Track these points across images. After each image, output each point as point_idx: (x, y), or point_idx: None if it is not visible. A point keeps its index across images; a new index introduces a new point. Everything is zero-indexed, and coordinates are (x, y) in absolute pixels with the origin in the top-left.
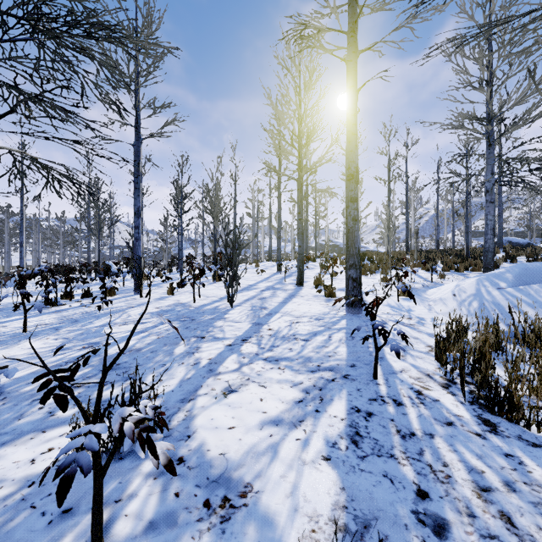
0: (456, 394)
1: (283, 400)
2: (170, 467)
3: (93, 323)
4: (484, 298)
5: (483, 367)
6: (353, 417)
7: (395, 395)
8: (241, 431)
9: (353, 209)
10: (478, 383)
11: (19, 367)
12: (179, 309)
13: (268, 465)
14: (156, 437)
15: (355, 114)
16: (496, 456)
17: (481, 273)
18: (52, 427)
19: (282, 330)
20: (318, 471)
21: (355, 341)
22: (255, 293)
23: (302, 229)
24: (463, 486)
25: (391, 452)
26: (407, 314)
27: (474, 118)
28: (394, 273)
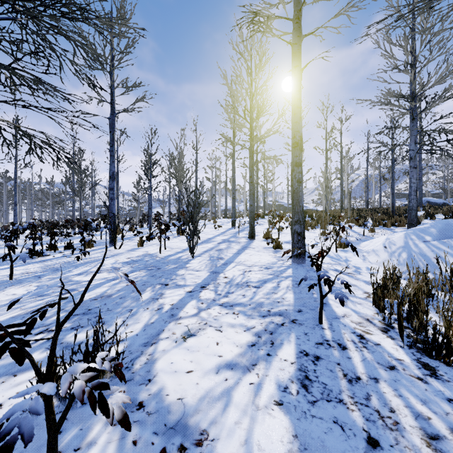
0: (395, 338)
1: (237, 344)
2: (125, 422)
3: (72, 272)
4: (412, 250)
5: (419, 314)
6: (302, 360)
7: (339, 339)
8: (198, 375)
9: (298, 172)
10: (416, 329)
11: (2, 311)
12: (147, 259)
13: (223, 410)
14: (112, 390)
15: (299, 90)
16: (440, 402)
17: (405, 228)
18: (23, 370)
19: (236, 278)
20: (270, 417)
21: (300, 288)
22: (213, 245)
23: (253, 190)
24: (412, 434)
25: (340, 397)
26: (345, 264)
27: (400, 96)
28: (331, 228)
